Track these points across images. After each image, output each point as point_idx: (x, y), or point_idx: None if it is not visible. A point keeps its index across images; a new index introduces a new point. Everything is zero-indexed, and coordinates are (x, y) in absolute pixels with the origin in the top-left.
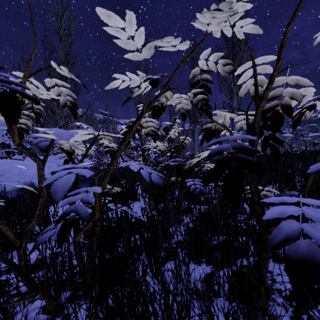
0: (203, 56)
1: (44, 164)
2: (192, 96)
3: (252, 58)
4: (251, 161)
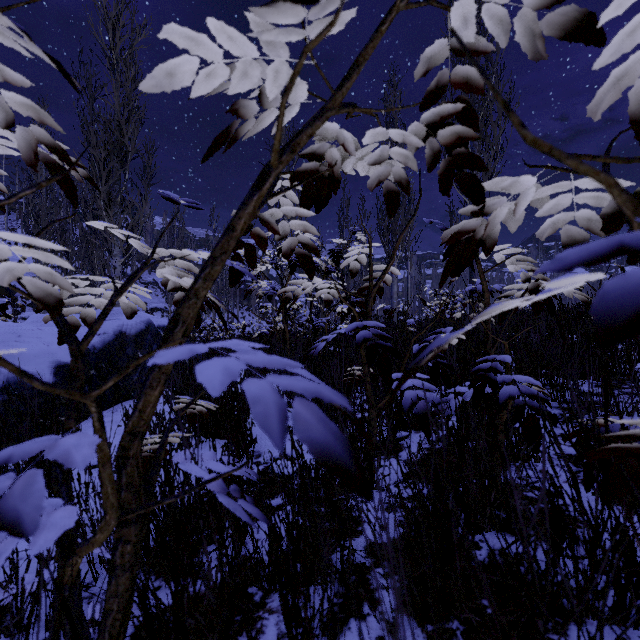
0: None
1: None
2: (422, 135)
3: None
4: None
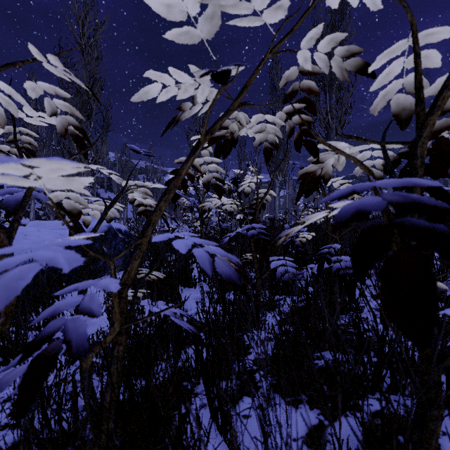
0: (307, 42)
1: (10, 237)
2: (284, 118)
3: (414, 28)
4: (446, 233)
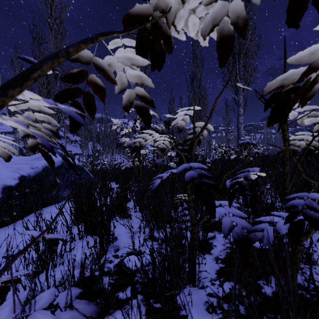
0: None
1: None
2: None
3: None
4: None
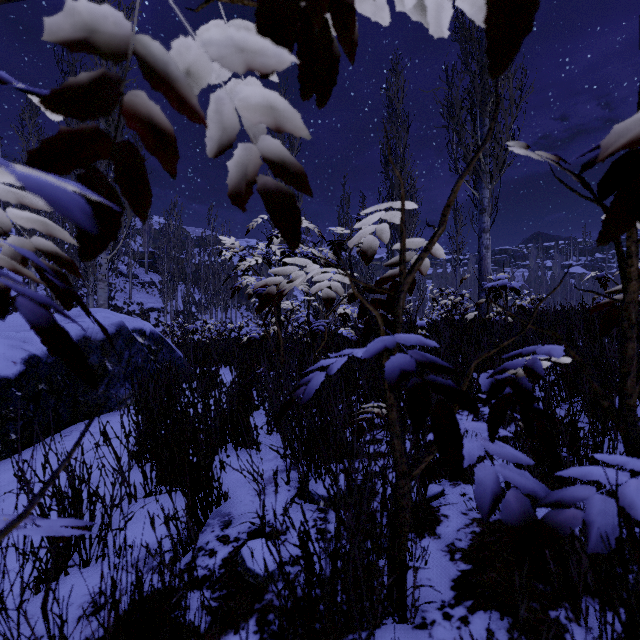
0: None
1: None
2: None
3: None
4: None
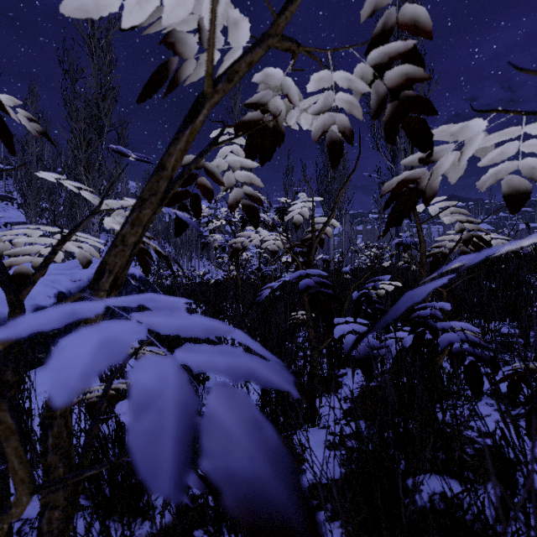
0: None
1: None
2: (368, 79)
3: None
4: None
